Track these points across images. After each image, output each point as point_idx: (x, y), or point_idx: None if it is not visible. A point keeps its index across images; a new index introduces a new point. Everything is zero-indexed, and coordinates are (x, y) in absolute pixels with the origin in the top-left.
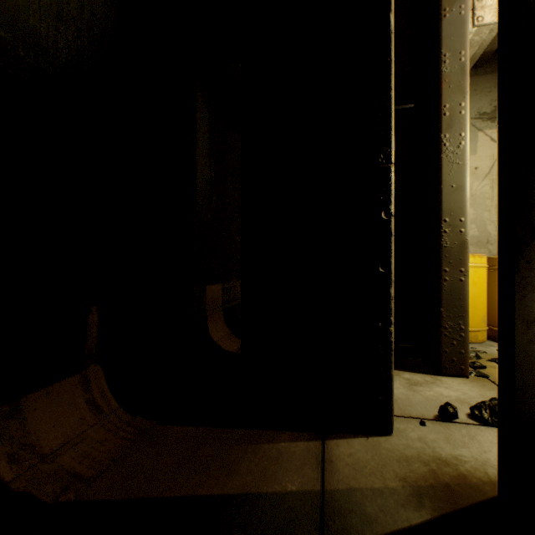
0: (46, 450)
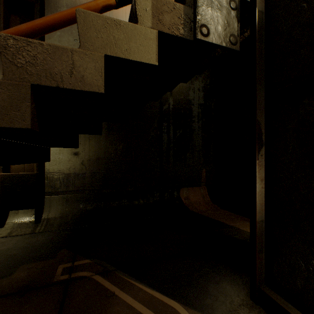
0: (191, 201)
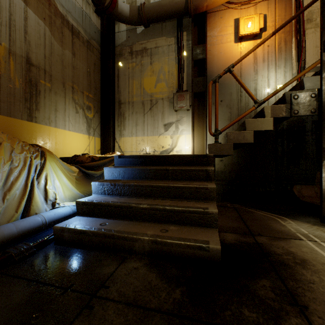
0: (303, 195)
